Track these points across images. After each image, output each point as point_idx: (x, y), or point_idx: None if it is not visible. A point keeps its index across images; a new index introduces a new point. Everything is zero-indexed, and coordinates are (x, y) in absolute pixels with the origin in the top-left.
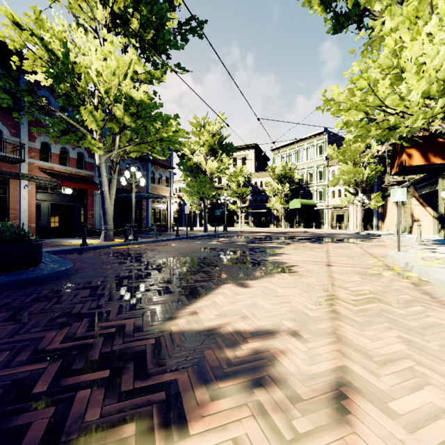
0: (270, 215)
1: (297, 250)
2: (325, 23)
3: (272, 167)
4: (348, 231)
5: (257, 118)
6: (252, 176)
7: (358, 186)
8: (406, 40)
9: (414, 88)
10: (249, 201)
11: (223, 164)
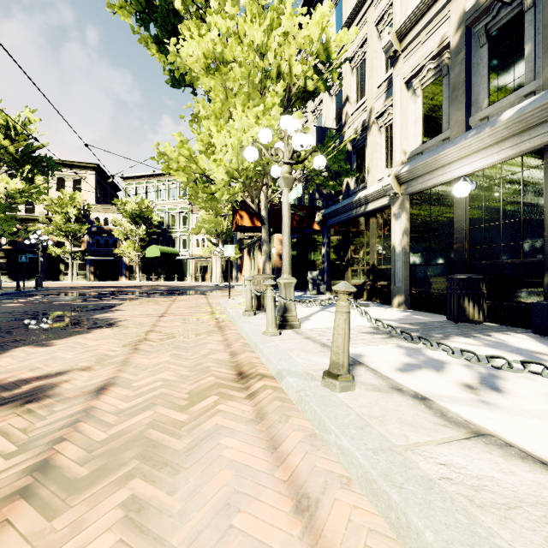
0: (120, 265)
1: (138, 305)
2: (164, 73)
3: (122, 202)
4: (209, 283)
5: (85, 144)
6: (91, 209)
7: (219, 237)
8: (213, 130)
9: (216, 171)
10: (86, 243)
11: (34, 186)
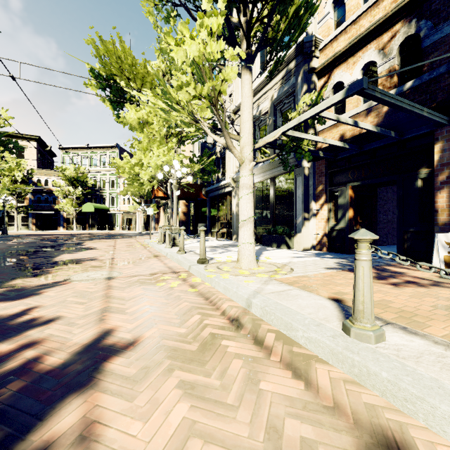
0: (58, 217)
1: (96, 243)
2: (114, 115)
3: (62, 169)
4: (134, 231)
5: (65, 151)
6: (33, 173)
7: (142, 198)
8: (143, 157)
9: (144, 177)
10: (29, 200)
11: (5, 162)
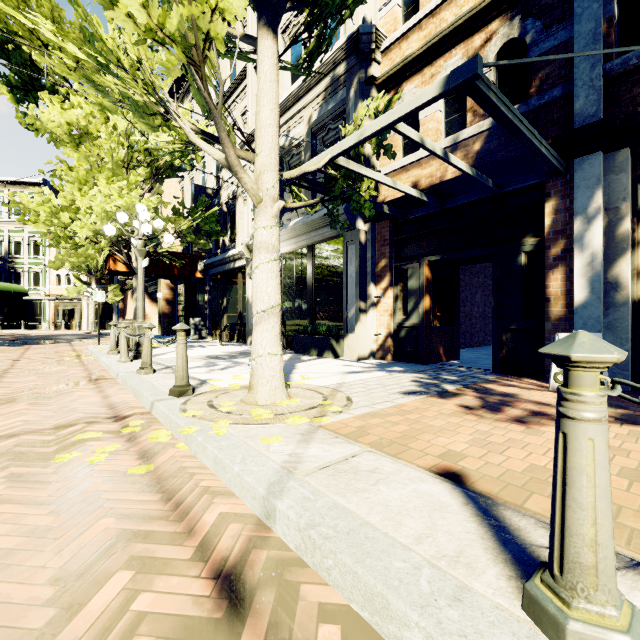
0: None
1: None
2: (18, 114)
3: None
4: (77, 331)
5: None
6: None
7: (92, 274)
8: (77, 195)
9: (80, 232)
10: None
11: None
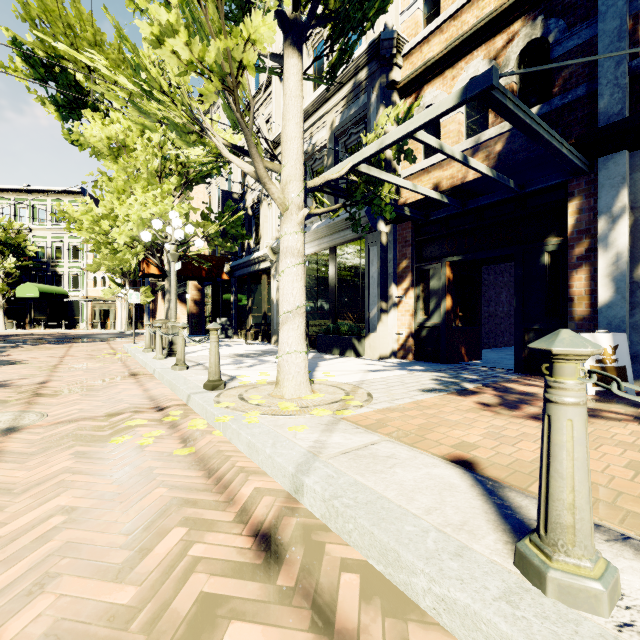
0: None
1: (29, 351)
2: (63, 130)
3: None
4: (112, 330)
5: None
6: None
7: (126, 277)
8: (116, 204)
9: (118, 238)
10: None
11: None
